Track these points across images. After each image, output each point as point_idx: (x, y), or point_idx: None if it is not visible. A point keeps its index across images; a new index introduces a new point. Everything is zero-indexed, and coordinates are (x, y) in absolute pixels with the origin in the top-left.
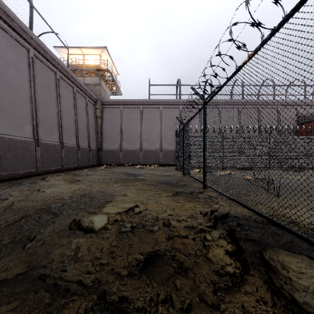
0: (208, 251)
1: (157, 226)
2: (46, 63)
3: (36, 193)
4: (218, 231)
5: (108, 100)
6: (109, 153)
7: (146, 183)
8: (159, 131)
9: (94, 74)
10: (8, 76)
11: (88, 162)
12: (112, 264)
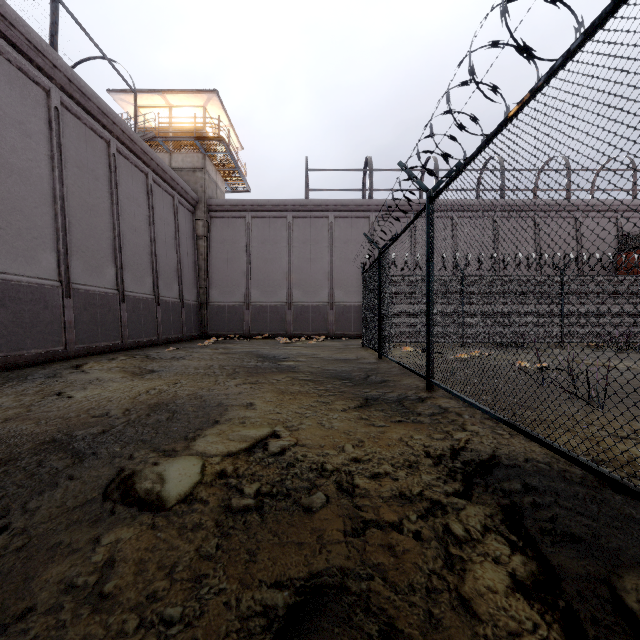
0: (463, 580)
1: (322, 495)
2: (87, 120)
3: (52, 400)
4: (479, 511)
5: (221, 202)
6: (222, 312)
7: (300, 377)
8: (327, 267)
9: (193, 147)
10: (1, 145)
11: (179, 330)
12: (192, 625)
